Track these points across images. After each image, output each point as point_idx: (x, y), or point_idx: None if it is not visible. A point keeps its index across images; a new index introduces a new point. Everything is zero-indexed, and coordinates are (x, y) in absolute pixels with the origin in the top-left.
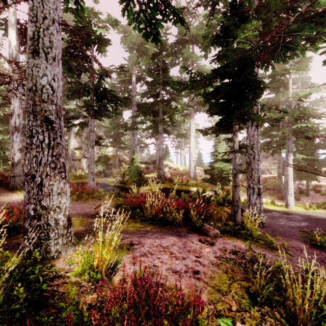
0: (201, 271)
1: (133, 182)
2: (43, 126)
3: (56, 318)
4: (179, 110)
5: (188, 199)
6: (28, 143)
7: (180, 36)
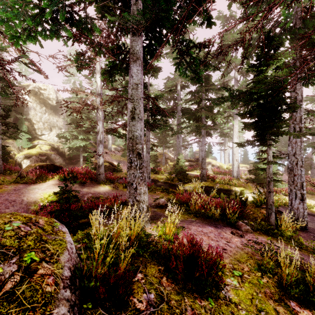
0: (228, 249)
1: (178, 179)
2: (137, 157)
3: (156, 249)
4: (221, 113)
5: (225, 200)
6: (129, 166)
7: (223, 42)
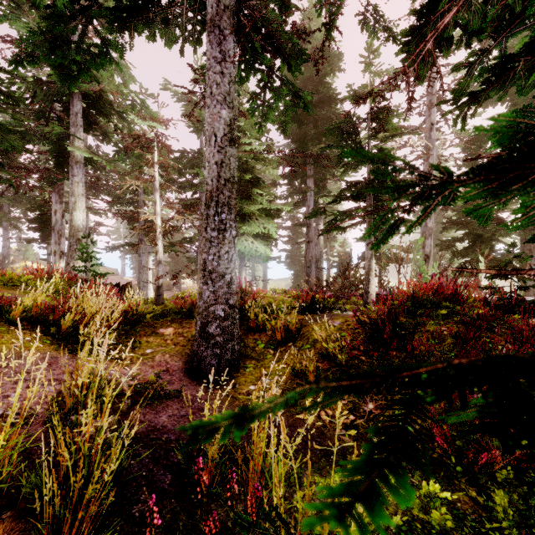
0: None
1: None
2: None
3: None
4: None
5: None
6: None
7: None
